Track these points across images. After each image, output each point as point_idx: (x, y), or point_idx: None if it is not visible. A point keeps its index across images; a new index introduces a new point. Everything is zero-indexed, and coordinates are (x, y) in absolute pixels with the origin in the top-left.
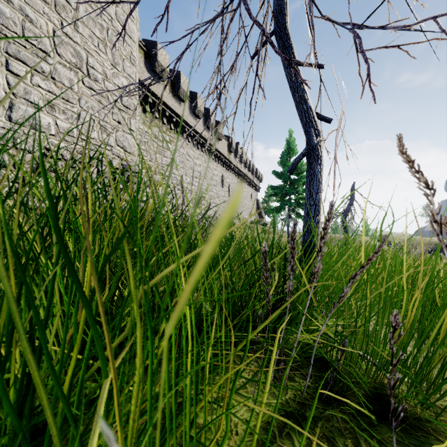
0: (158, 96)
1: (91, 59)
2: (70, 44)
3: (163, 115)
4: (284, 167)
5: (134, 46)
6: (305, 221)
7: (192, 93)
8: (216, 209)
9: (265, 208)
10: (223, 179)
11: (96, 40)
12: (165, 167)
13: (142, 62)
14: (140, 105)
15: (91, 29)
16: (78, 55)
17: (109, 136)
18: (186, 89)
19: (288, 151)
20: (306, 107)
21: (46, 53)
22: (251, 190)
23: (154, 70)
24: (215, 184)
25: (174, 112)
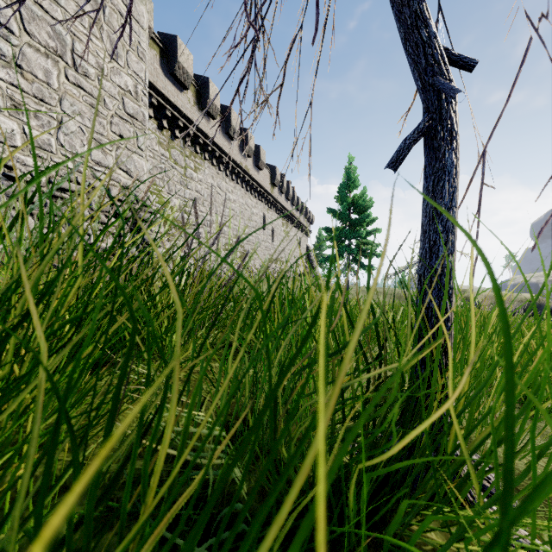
0: (179, 109)
1: (79, 45)
2: (47, 20)
3: (186, 134)
4: (343, 203)
5: (143, 34)
6: (425, 265)
7: (224, 107)
8: (255, 258)
9: (316, 257)
10: (265, 220)
11: (87, 19)
12: (188, 203)
13: (156, 62)
14: (155, 119)
15: (79, 3)
16: (59, 37)
17: (106, 154)
18: (217, 101)
19: (348, 183)
20: (428, 35)
21: (7, 28)
22: (299, 234)
23: (173, 74)
24: (254, 226)
25: (200, 131)
